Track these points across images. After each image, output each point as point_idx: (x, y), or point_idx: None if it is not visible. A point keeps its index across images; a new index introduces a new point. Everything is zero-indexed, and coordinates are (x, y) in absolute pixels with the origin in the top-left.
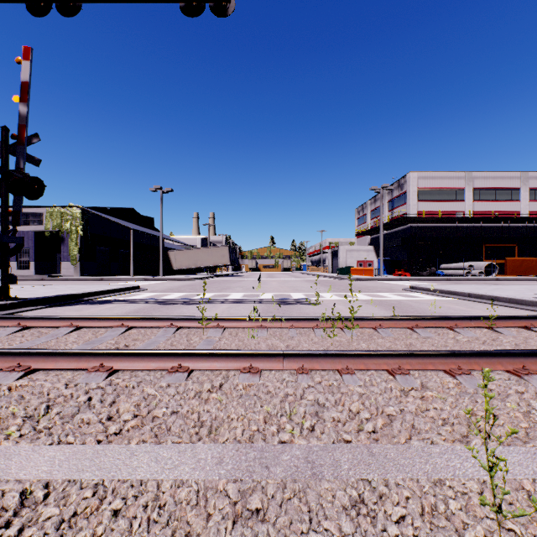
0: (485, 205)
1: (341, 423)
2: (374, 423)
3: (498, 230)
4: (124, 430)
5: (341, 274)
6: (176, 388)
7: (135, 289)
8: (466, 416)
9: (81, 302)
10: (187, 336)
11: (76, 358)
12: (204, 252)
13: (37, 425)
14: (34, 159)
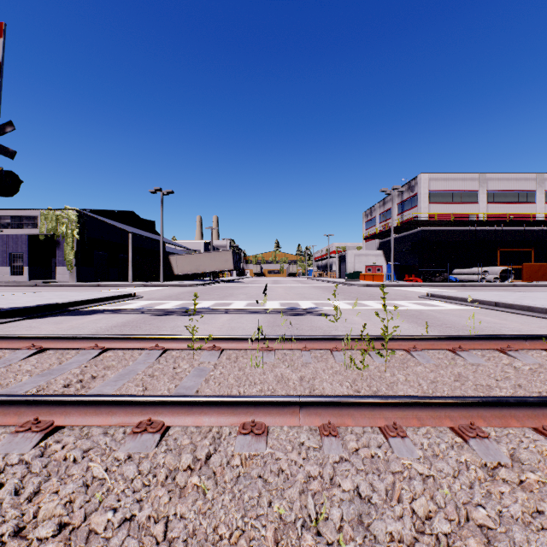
0: (499, 207)
1: None
2: None
3: (513, 234)
4: None
5: (349, 280)
6: (138, 464)
7: (130, 297)
8: None
9: (66, 312)
10: (174, 363)
11: (3, 409)
12: (206, 257)
13: None
14: (8, 151)
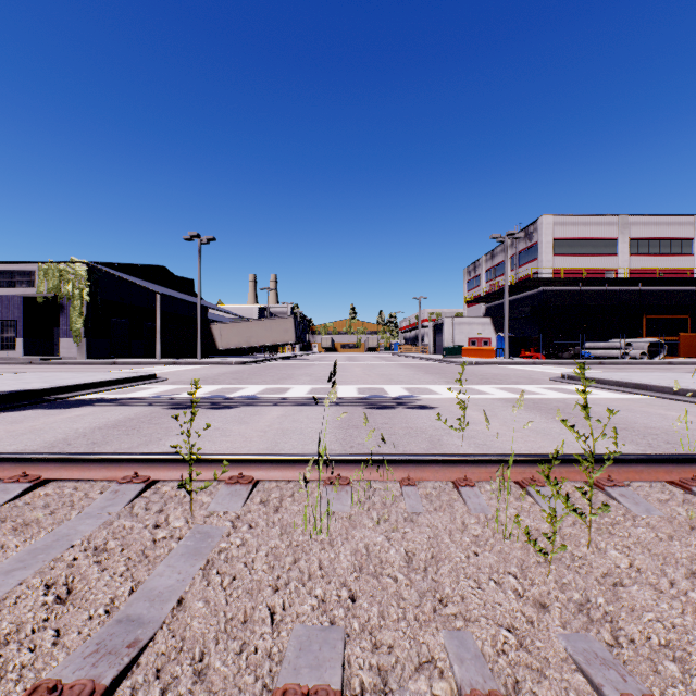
0: (645, 261)
1: None
2: None
3: (664, 295)
4: None
5: (449, 356)
6: None
7: (147, 380)
8: None
9: (41, 404)
10: (157, 514)
11: None
12: (260, 326)
13: None
14: None
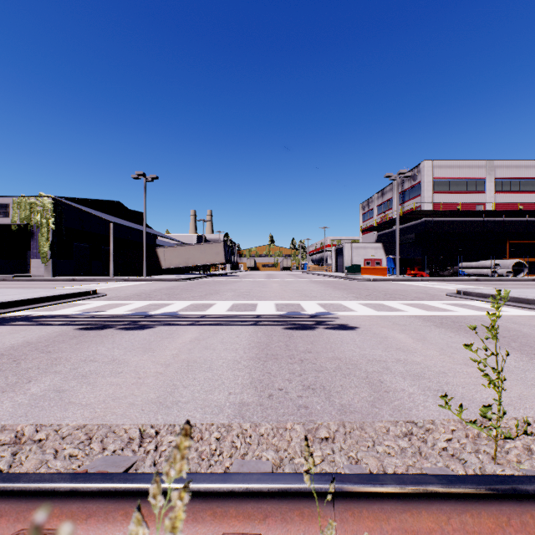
0: (508, 197)
1: None
2: None
3: (523, 224)
4: None
5: (350, 274)
6: None
7: (87, 296)
8: None
9: None
10: None
11: None
12: (196, 250)
13: None
14: None
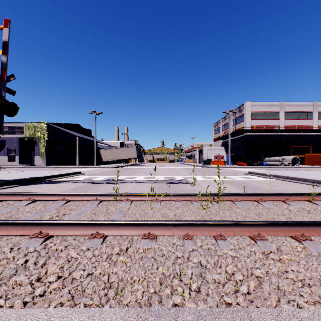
0: (292, 122)
1: (221, 285)
2: (248, 285)
3: (300, 137)
4: (47, 292)
5: (204, 164)
6: (93, 251)
7: (78, 173)
8: (320, 279)
9: (43, 182)
10: (106, 207)
11: (22, 227)
12: (121, 151)
13: None
14: (11, 91)
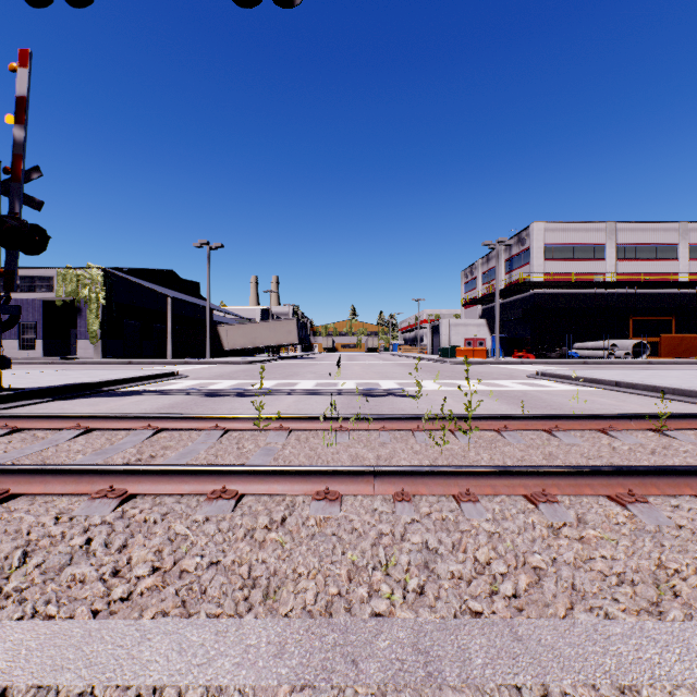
0: (632, 265)
1: (464, 582)
2: (515, 582)
3: (650, 298)
4: (135, 593)
5: (443, 356)
6: (218, 523)
7: (173, 376)
8: (653, 570)
9: (99, 393)
10: (238, 443)
11: (75, 478)
12: (264, 328)
13: (3, 586)
14: (34, 201)
